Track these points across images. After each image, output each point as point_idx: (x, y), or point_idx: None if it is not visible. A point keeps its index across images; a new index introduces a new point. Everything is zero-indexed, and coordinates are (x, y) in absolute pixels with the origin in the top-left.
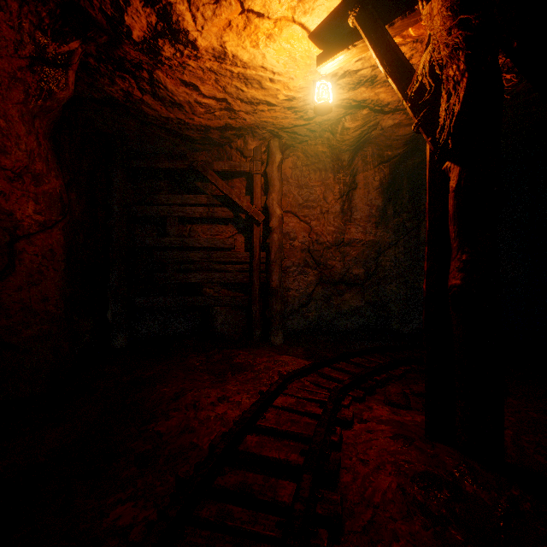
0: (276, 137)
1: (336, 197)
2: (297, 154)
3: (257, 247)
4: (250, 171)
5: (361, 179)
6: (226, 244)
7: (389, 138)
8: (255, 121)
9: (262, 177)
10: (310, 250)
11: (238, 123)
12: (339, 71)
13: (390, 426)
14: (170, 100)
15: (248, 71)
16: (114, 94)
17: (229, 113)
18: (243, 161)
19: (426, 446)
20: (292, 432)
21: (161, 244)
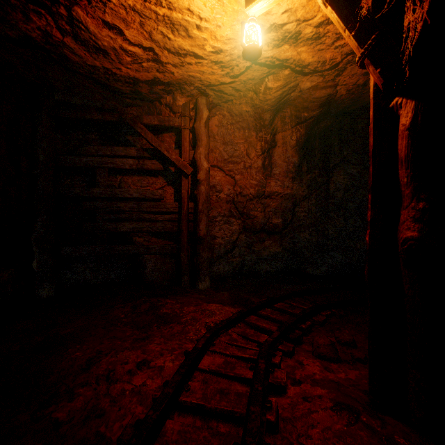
0: (203, 94)
1: (258, 154)
2: (222, 113)
3: (186, 198)
4: (179, 126)
5: (279, 138)
6: (156, 195)
7: (306, 99)
8: (183, 76)
9: (191, 133)
10: (235, 202)
11: (167, 78)
12: (266, 24)
13: (326, 389)
14: (94, 44)
15: (174, 14)
16: (31, 33)
17: (157, 65)
18: (172, 116)
19: (375, 422)
20: (221, 409)
21: (90, 194)
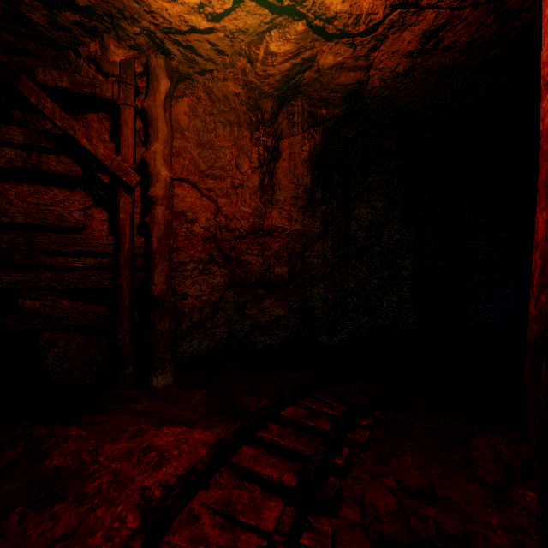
0: (161, 50)
1: (254, 166)
2: (196, 93)
3: (127, 228)
4: (114, 99)
5: (285, 147)
6: (68, 221)
7: (326, 86)
8: None
9: (139, 117)
10: (217, 240)
11: None
12: None
13: None
14: None
15: None
16: None
17: None
18: (100, 80)
19: None
20: None
21: None
